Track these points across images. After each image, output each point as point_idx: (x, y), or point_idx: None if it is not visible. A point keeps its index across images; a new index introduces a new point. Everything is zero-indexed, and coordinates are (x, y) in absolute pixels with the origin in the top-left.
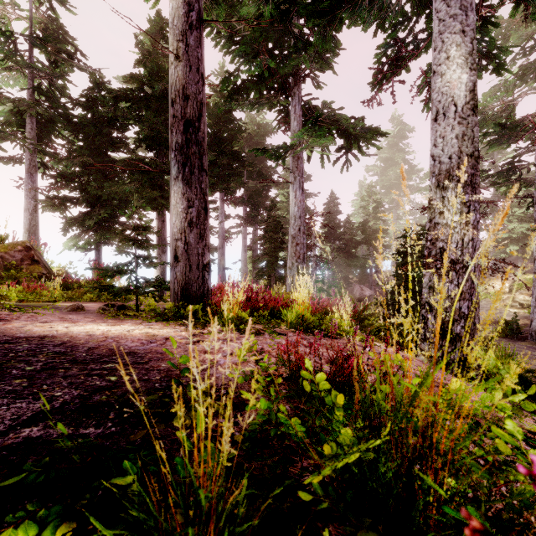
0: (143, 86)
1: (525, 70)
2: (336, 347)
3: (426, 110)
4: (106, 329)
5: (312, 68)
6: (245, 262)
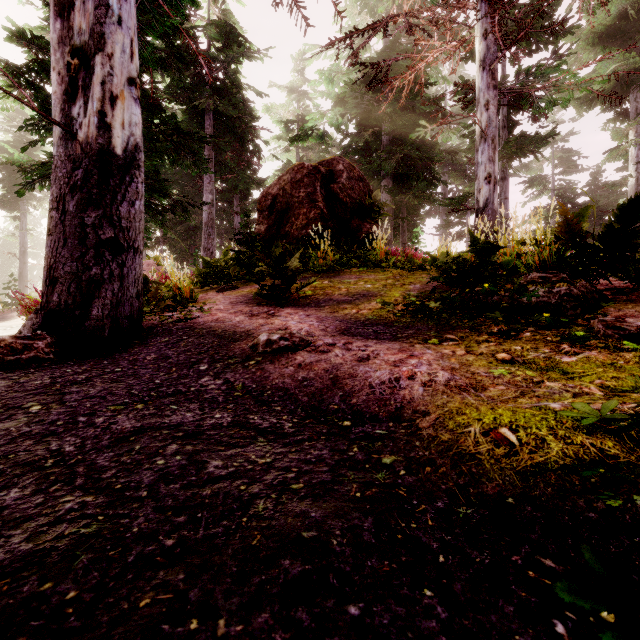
0: None
1: None
2: None
3: None
4: None
5: None
6: None
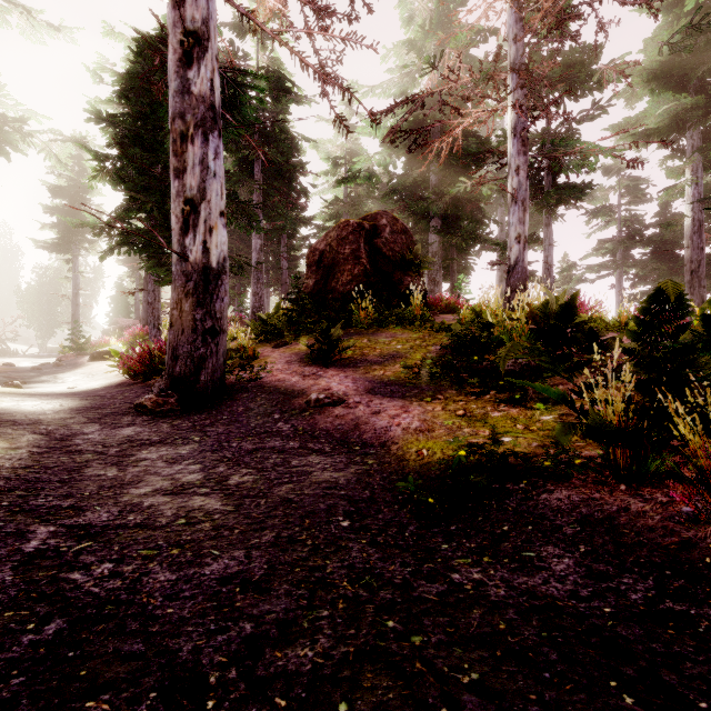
0: None
1: None
2: None
3: None
4: None
5: None
6: None
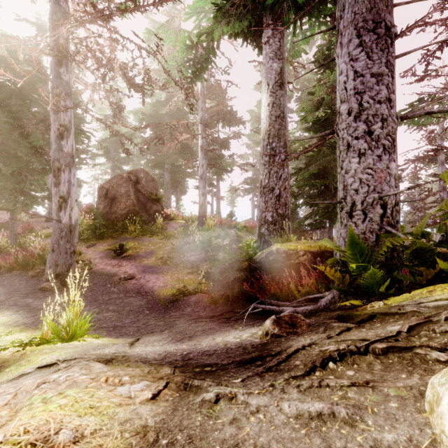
0: None
1: None
2: None
3: None
4: None
5: None
6: None
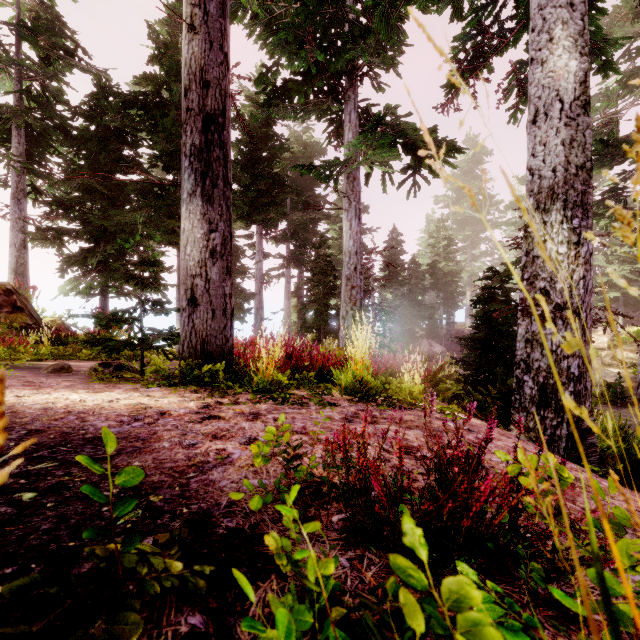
0: (160, 90)
1: (631, 77)
2: (409, 422)
3: (513, 122)
4: (79, 399)
5: (372, 63)
6: (289, 312)
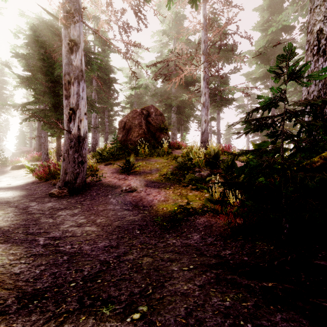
0: None
1: None
2: None
3: None
4: None
5: None
6: None
